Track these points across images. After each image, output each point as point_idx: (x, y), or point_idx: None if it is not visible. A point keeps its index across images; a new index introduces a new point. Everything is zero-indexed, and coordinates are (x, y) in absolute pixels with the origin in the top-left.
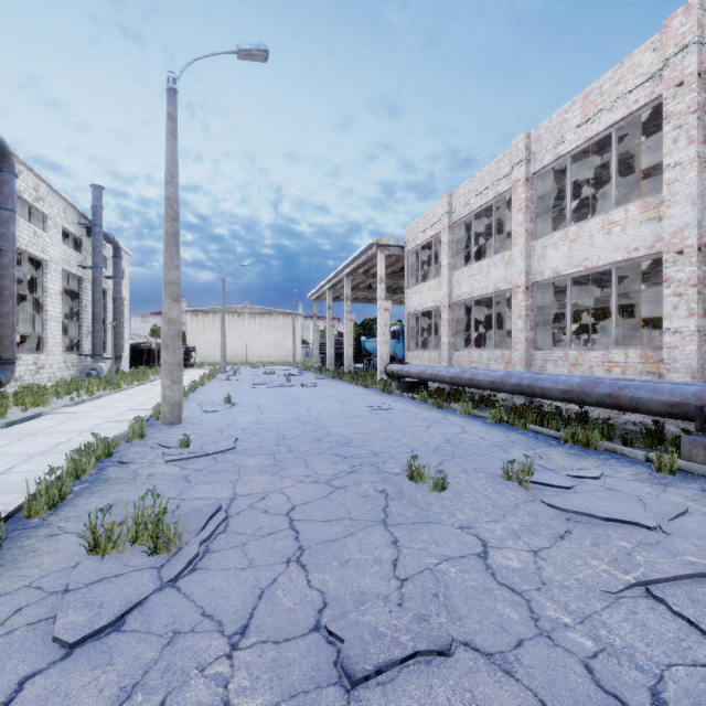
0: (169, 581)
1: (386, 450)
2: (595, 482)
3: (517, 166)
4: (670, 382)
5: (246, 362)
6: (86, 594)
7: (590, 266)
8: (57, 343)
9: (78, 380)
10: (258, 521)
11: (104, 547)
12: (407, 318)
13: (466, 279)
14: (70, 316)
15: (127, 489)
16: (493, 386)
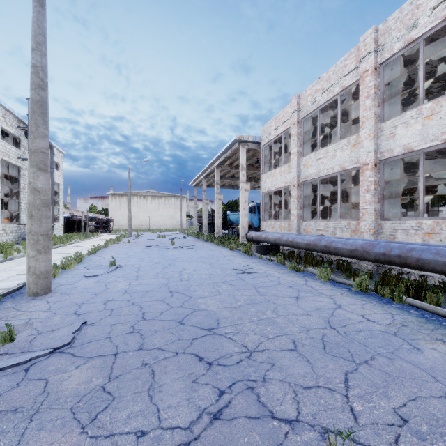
0: None
1: (262, 345)
2: None
3: (365, 58)
4: None
5: (149, 229)
6: None
7: None
8: None
9: (13, 243)
10: None
11: None
12: (262, 196)
13: (312, 163)
14: (12, 195)
15: None
16: (353, 254)
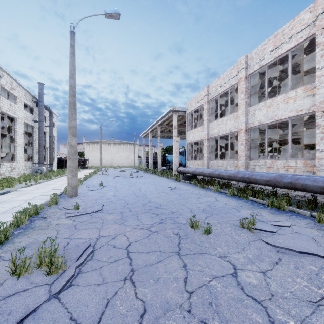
0: (54, 294)
1: (178, 210)
2: (287, 229)
3: (241, 71)
4: (321, 176)
5: (112, 166)
6: (2, 304)
7: (277, 119)
8: (21, 157)
9: (31, 174)
10: (110, 252)
11: (19, 272)
12: (187, 145)
13: (215, 126)
14: (28, 144)
15: (43, 233)
16: (230, 178)
